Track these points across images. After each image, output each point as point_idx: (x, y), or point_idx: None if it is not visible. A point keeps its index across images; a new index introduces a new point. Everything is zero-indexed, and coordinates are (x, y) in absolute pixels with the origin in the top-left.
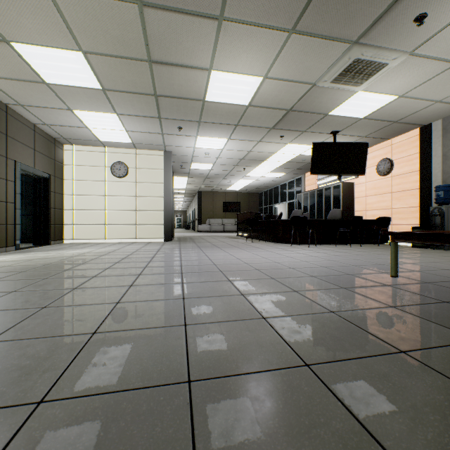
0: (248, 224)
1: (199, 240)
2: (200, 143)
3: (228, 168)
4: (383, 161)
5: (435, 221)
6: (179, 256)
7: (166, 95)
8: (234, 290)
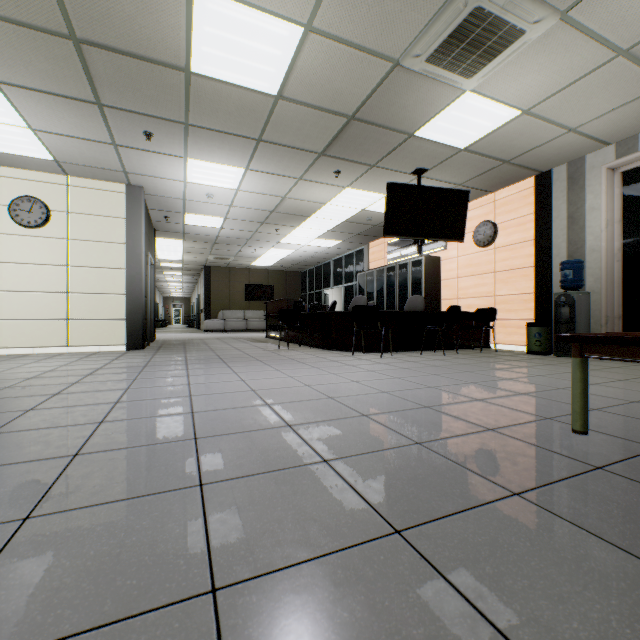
0: (282, 319)
1: (197, 346)
2: (194, 172)
3: (250, 227)
4: (483, 225)
5: (561, 315)
6: (125, 387)
7: (99, 42)
8: (194, 550)
